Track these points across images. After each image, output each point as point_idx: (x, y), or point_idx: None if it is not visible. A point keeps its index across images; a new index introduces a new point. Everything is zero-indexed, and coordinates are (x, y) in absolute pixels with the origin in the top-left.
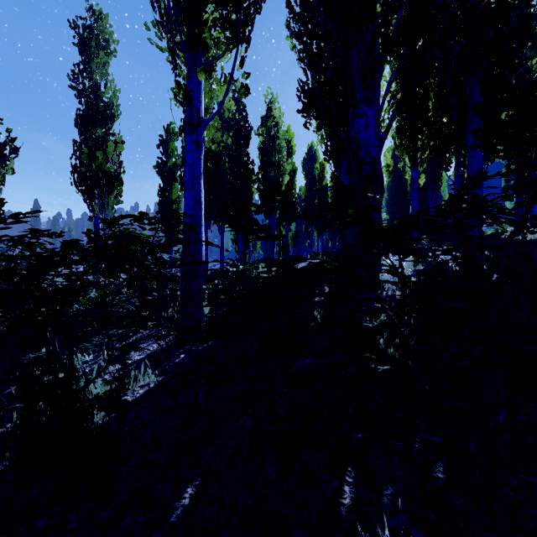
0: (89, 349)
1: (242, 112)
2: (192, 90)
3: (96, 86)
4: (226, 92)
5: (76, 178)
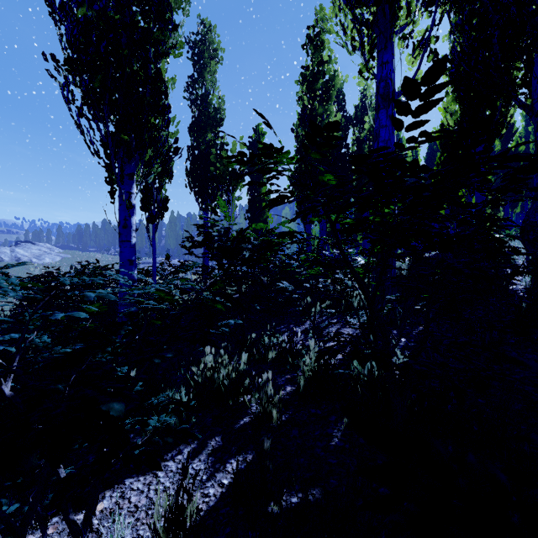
0: (269, 331)
1: (341, 102)
2: (387, 61)
3: (207, 94)
4: (421, 59)
5: (191, 180)
